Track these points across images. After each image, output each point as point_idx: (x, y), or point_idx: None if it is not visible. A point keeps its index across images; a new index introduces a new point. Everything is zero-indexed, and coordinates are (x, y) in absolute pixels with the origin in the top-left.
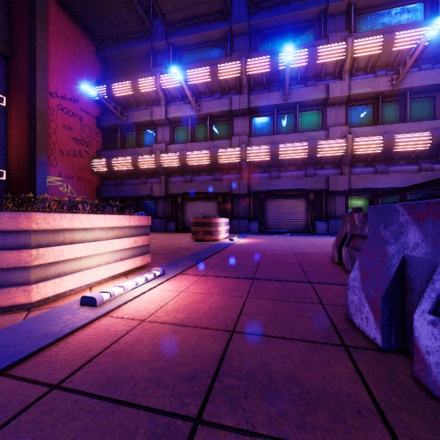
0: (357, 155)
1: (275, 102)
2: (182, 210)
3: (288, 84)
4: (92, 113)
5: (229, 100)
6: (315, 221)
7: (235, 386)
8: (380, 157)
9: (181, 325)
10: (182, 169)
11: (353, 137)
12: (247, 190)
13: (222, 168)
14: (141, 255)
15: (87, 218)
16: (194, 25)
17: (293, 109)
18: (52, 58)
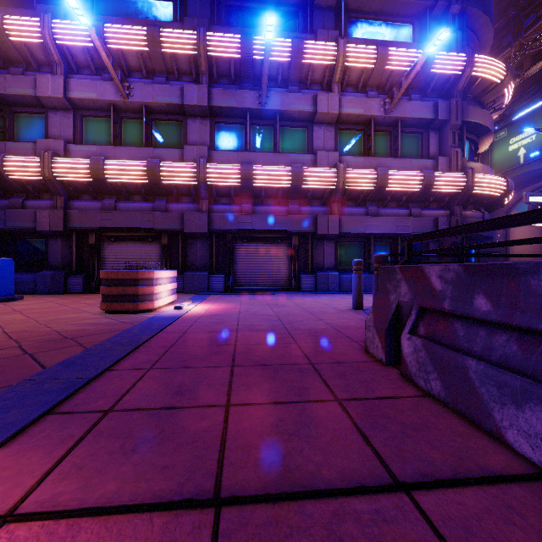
0: (349, 190)
1: (248, 105)
2: (98, 255)
3: (266, 79)
4: None
5: (179, 88)
6: (300, 273)
7: None
8: (372, 196)
9: None
10: (97, 188)
11: (345, 167)
12: (208, 227)
13: (168, 193)
14: None
15: None
16: None
17: (271, 120)
18: None
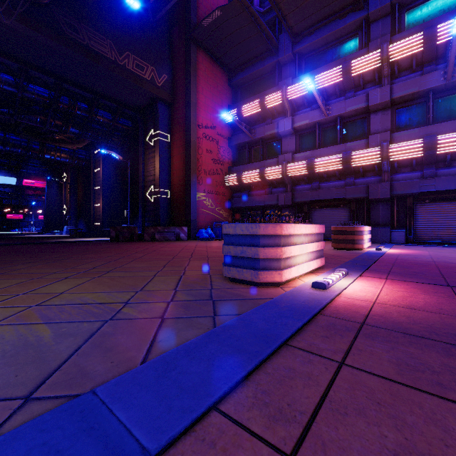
0: None
1: (430, 86)
2: (308, 217)
3: (453, 59)
4: (225, 135)
5: (364, 95)
6: None
7: None
8: None
9: (413, 309)
10: (308, 177)
11: None
12: (389, 193)
13: (355, 172)
14: (320, 257)
15: (299, 227)
16: (322, 27)
17: None
18: (199, 96)
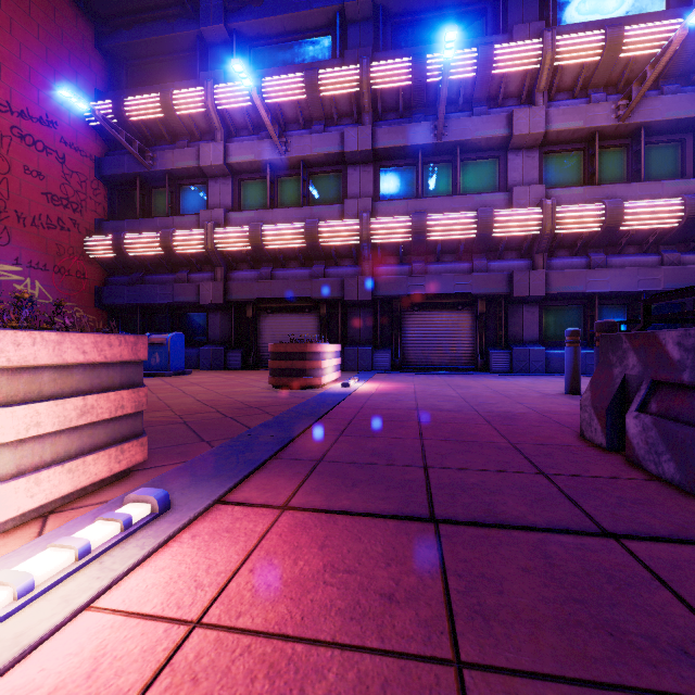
0: (561, 235)
1: (420, 141)
2: (255, 329)
3: (444, 106)
4: (86, 151)
5: (339, 134)
6: (489, 349)
7: None
8: (597, 240)
9: None
10: (255, 256)
11: (554, 204)
12: (371, 294)
13: (326, 256)
14: (112, 445)
15: None
16: None
17: (450, 155)
18: None
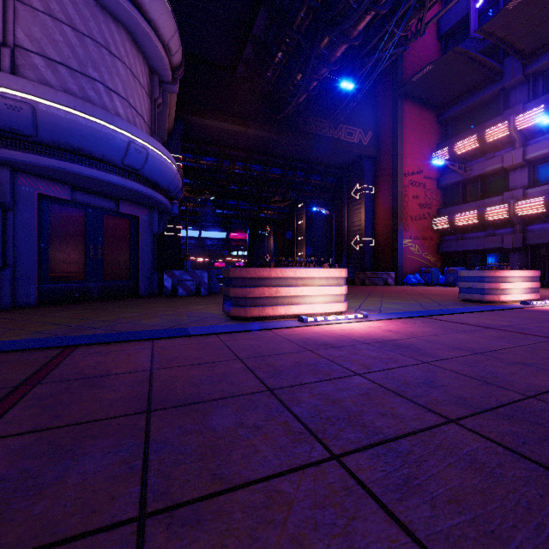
0: None
1: None
2: (547, 261)
3: None
4: (432, 177)
5: None
6: None
7: None
8: None
9: None
10: (548, 214)
11: None
12: None
13: None
14: (534, 293)
15: (513, 272)
16: None
17: None
18: (405, 146)
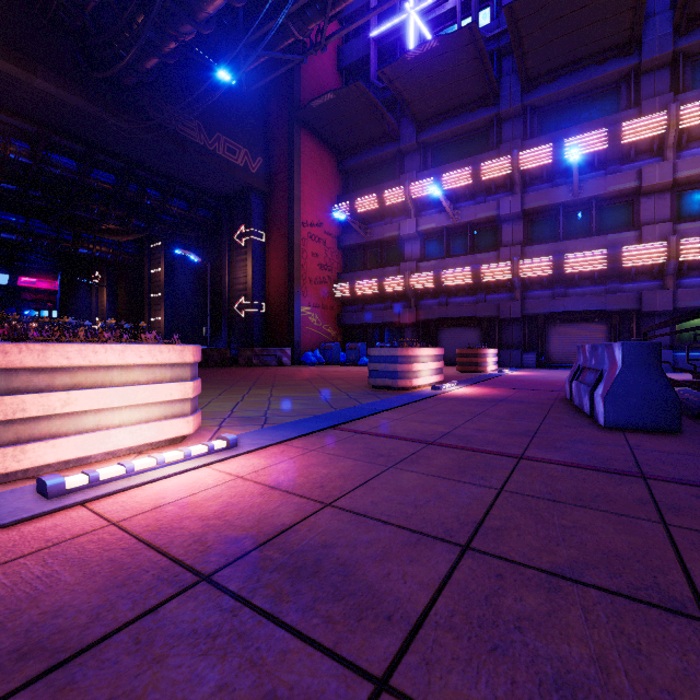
0: (687, 261)
1: (560, 200)
2: (435, 338)
3: (577, 180)
4: (333, 234)
5: (496, 202)
6: None
7: (509, 401)
8: None
9: (484, 395)
10: (435, 290)
11: (677, 239)
12: (521, 313)
13: (486, 287)
14: (440, 374)
15: (423, 350)
16: (450, 118)
17: (587, 205)
18: (304, 187)
